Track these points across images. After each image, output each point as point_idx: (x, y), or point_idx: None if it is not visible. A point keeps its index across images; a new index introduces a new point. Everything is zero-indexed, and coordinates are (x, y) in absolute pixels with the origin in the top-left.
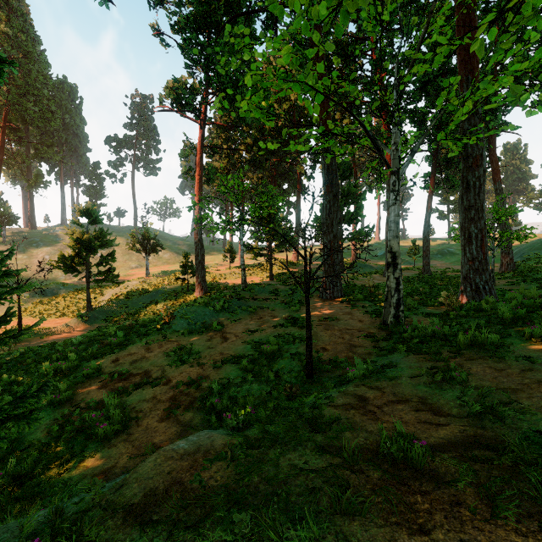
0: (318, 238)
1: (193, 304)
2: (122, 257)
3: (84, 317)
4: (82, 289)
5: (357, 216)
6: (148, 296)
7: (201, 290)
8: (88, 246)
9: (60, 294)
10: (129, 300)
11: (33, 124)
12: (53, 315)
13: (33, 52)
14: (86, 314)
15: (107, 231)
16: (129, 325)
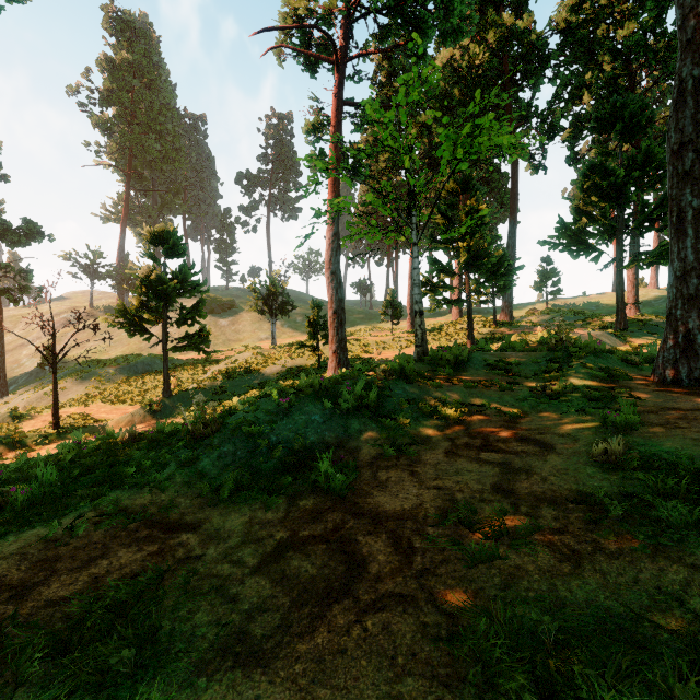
0: (541, 287)
1: (282, 389)
2: (250, 326)
3: (154, 405)
4: (183, 364)
5: (666, 211)
6: (258, 376)
7: (337, 364)
8: (159, 291)
9: (154, 370)
10: (230, 380)
11: (156, 167)
12: (130, 400)
13: (156, 80)
14: (160, 401)
15: (191, 267)
16: (127, 439)
